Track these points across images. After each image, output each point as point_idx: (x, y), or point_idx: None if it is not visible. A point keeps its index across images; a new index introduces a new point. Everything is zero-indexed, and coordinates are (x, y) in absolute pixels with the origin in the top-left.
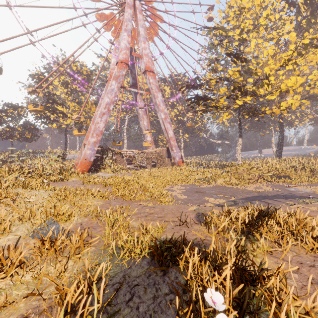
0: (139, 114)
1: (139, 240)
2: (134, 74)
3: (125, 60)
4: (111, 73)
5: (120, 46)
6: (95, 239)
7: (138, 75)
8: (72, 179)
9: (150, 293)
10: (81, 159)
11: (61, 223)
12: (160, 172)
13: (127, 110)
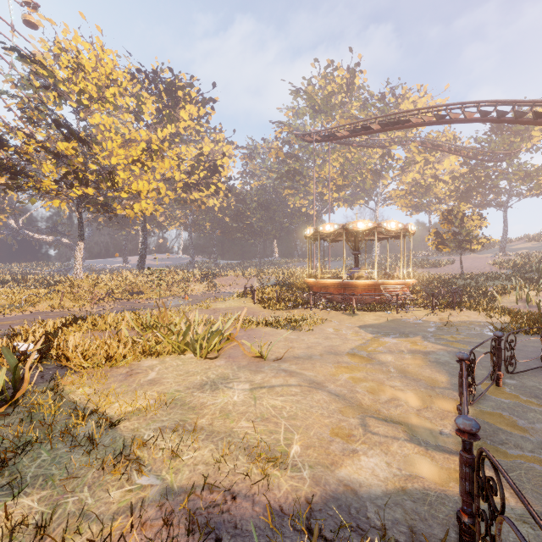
0: None
1: None
2: None
3: None
4: None
5: None
6: None
7: None
8: None
9: None
10: None
11: None
12: None
13: None
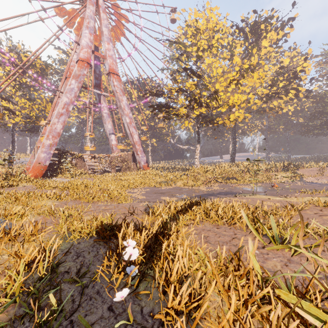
0: (103, 116)
1: (89, 225)
2: (97, 74)
3: (87, 59)
4: (70, 70)
5: (81, 43)
6: (49, 228)
7: (103, 74)
8: (22, 185)
9: (92, 254)
10: (34, 163)
11: (13, 222)
12: (125, 176)
13: (90, 110)
